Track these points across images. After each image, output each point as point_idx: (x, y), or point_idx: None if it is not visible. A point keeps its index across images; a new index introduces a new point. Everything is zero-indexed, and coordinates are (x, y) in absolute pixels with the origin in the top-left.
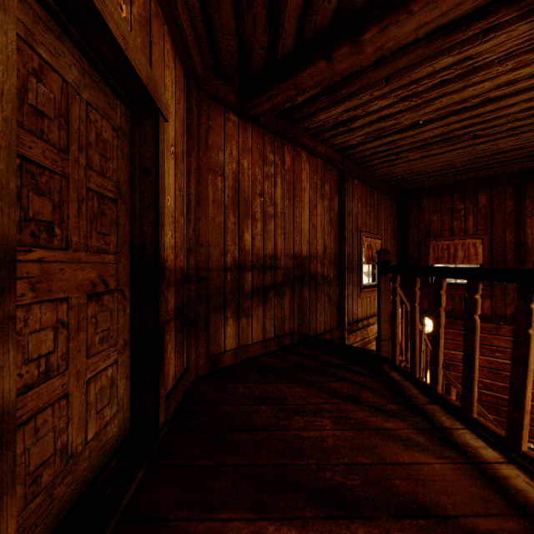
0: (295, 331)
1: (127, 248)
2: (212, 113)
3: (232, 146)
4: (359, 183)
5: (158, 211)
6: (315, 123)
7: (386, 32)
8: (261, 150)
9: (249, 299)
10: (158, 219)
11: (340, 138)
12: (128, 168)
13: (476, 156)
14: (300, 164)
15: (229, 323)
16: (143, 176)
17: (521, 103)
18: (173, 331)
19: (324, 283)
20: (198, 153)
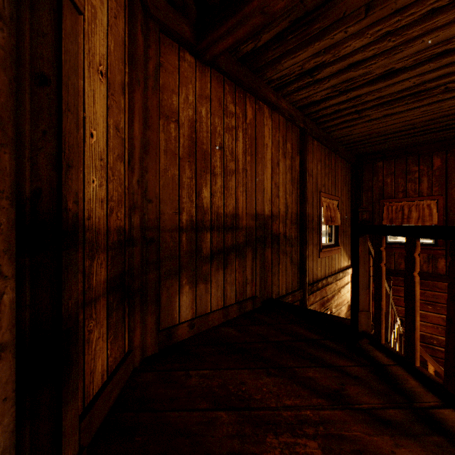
0: (257, 295)
1: (6, 196)
2: (164, 48)
3: (188, 90)
4: (318, 145)
5: (60, 141)
6: (280, 72)
7: None
8: (221, 99)
9: (207, 262)
10: (61, 153)
11: (304, 93)
12: (8, 70)
13: (439, 115)
14: (262, 119)
15: (185, 290)
16: (38, 87)
17: None
18: (104, 311)
19: (286, 243)
20: (145, 92)
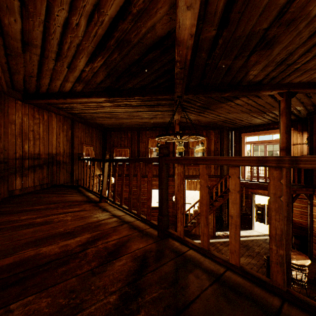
0: (49, 183)
1: None
2: (10, 101)
3: (19, 113)
4: (82, 125)
5: None
6: (58, 106)
7: (73, 100)
8: (33, 114)
9: (27, 170)
10: None
11: (70, 111)
12: None
13: (121, 122)
14: (52, 118)
15: (18, 179)
16: None
17: (122, 114)
18: None
19: (64, 164)
20: (4, 117)
